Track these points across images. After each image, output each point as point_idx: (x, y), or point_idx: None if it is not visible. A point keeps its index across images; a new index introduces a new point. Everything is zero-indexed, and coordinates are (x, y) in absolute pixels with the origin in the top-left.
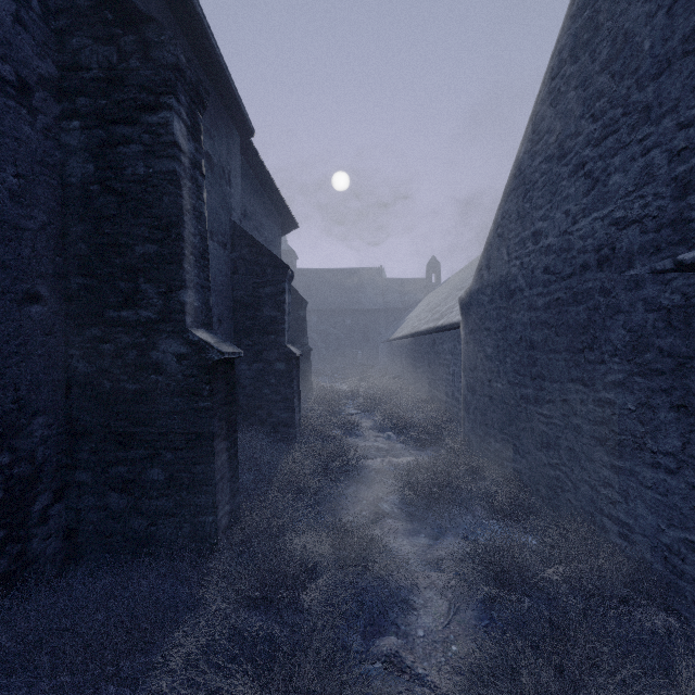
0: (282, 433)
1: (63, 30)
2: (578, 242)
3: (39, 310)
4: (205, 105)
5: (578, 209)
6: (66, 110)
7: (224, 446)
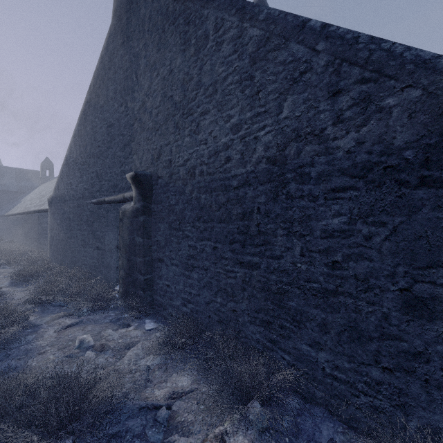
0: None
1: None
2: (79, 190)
3: None
4: None
5: (79, 181)
6: None
7: None
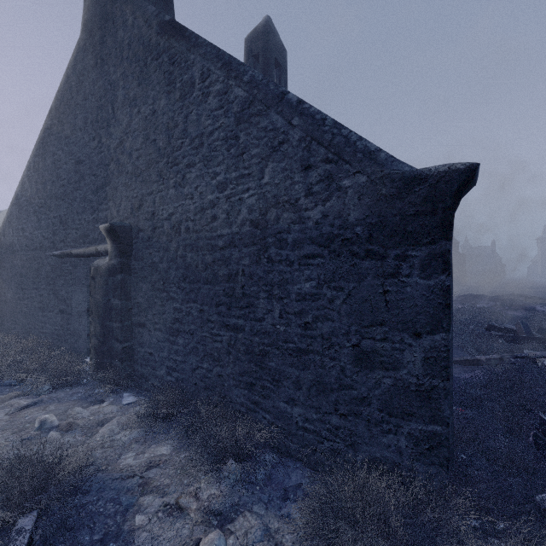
0: None
1: None
2: (35, 239)
3: None
4: None
5: (35, 226)
6: None
7: None
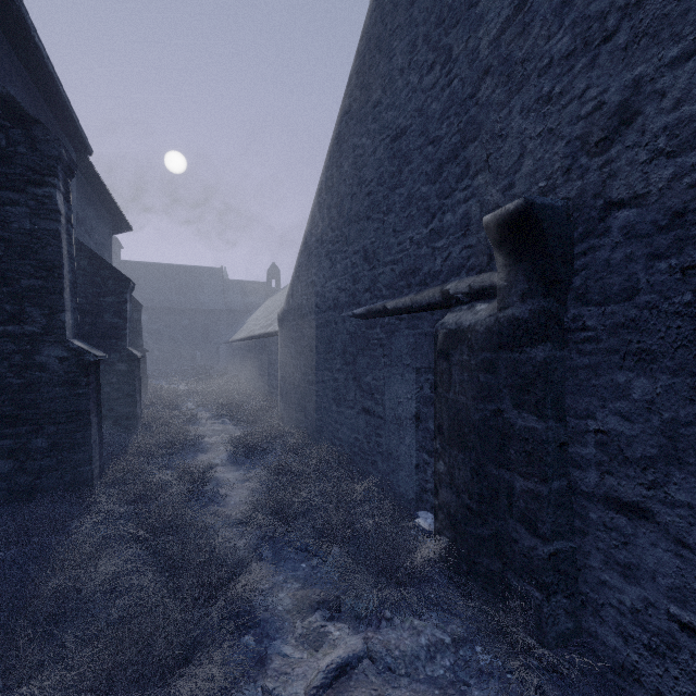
0: (124, 426)
1: None
2: (327, 294)
3: None
4: (74, 174)
5: (327, 275)
6: None
7: (95, 421)
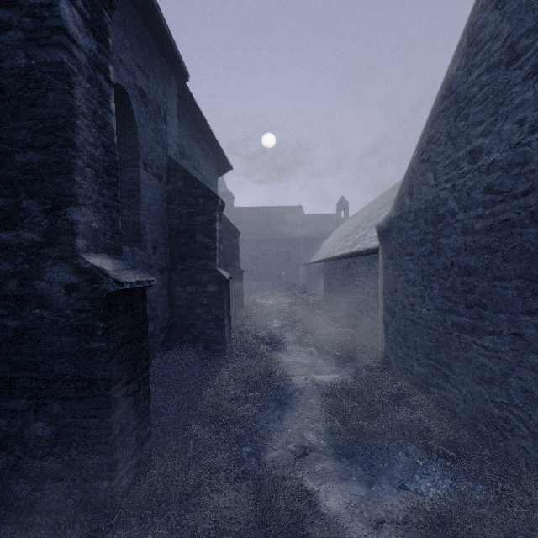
0: (213, 350)
1: None
2: None
3: None
4: (113, 5)
5: None
6: None
7: (127, 391)
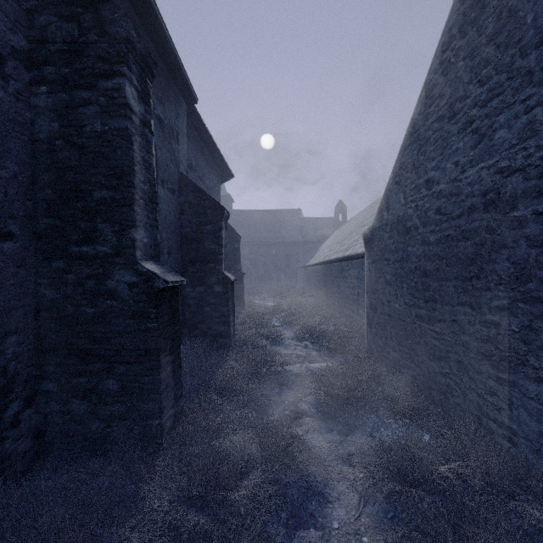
0: (220, 343)
1: (32, 10)
2: (466, 188)
3: (11, 246)
4: (154, 74)
5: (466, 160)
6: (35, 77)
7: (168, 360)
